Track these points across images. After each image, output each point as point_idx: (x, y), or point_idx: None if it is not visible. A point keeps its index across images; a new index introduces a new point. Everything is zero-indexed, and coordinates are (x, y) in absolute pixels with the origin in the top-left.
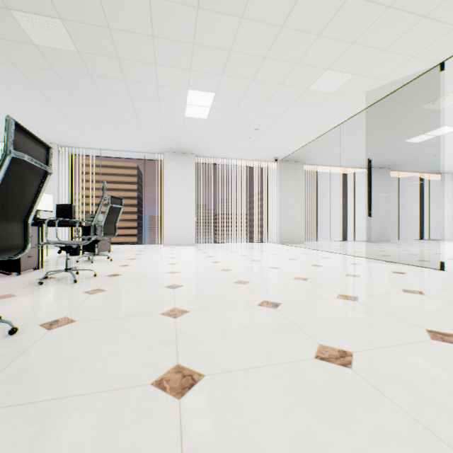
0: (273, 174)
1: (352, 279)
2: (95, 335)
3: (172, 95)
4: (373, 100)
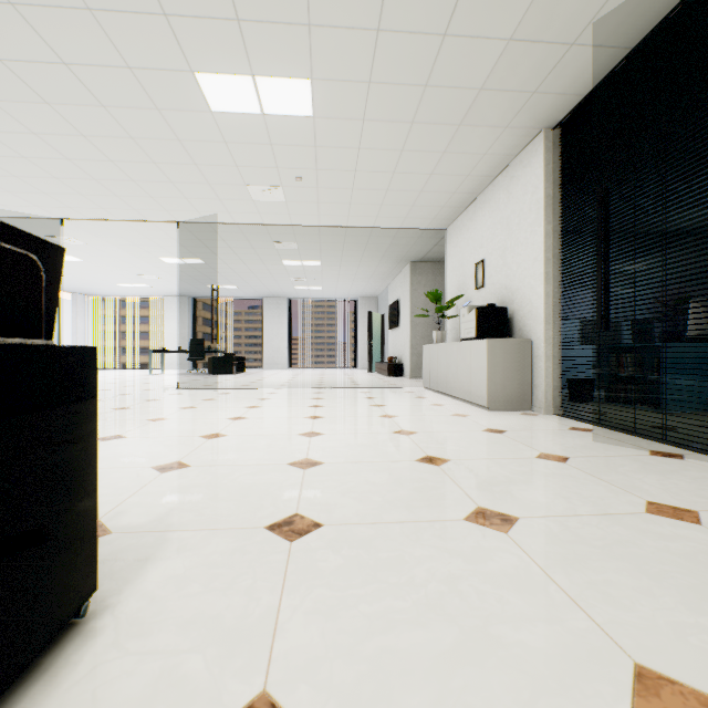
0: None
1: None
2: None
3: None
4: None
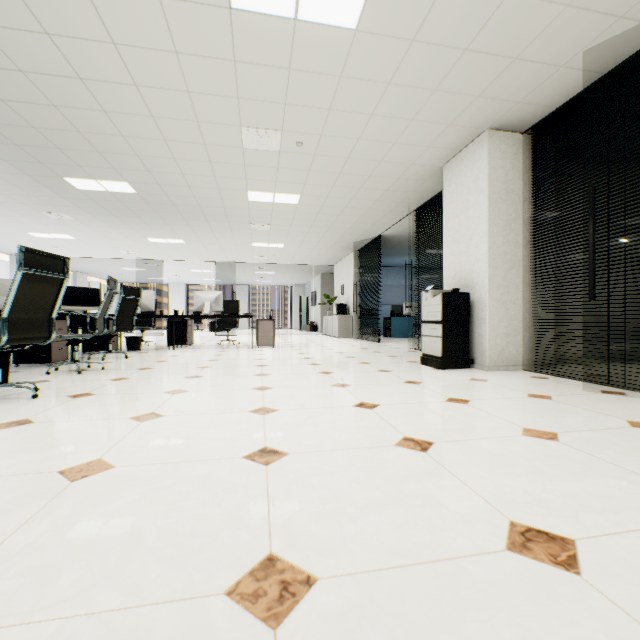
0: (1, 265)
1: (154, 338)
2: (157, 343)
3: (51, 231)
4: (134, 258)
